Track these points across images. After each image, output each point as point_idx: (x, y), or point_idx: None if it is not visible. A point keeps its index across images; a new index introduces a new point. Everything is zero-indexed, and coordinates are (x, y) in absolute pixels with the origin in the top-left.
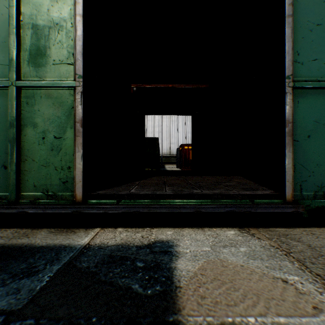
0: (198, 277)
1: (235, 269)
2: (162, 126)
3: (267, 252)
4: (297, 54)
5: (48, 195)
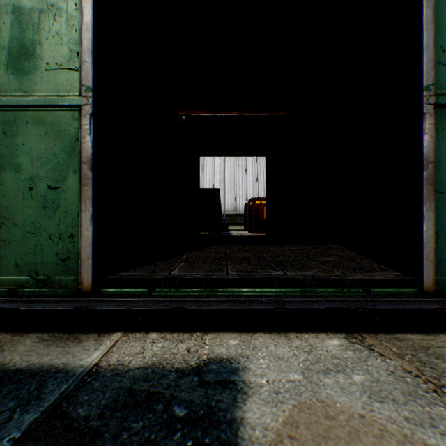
0: (284, 444)
1: (350, 425)
2: (225, 173)
3: (401, 385)
4: (441, 51)
5: (38, 280)
